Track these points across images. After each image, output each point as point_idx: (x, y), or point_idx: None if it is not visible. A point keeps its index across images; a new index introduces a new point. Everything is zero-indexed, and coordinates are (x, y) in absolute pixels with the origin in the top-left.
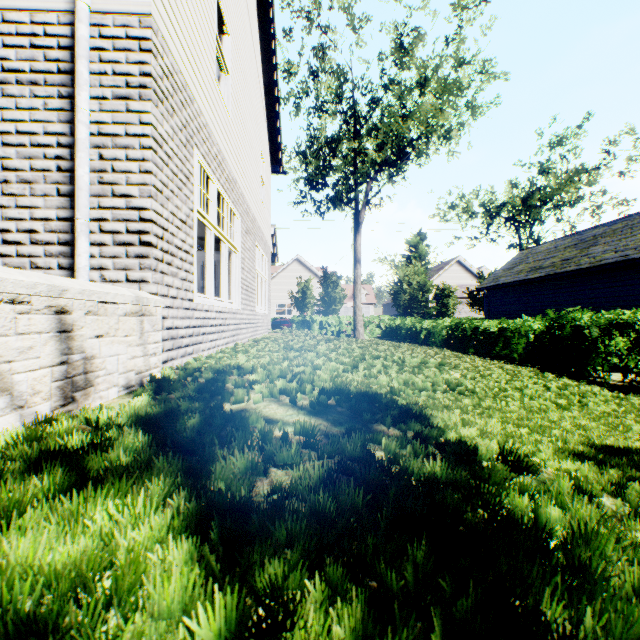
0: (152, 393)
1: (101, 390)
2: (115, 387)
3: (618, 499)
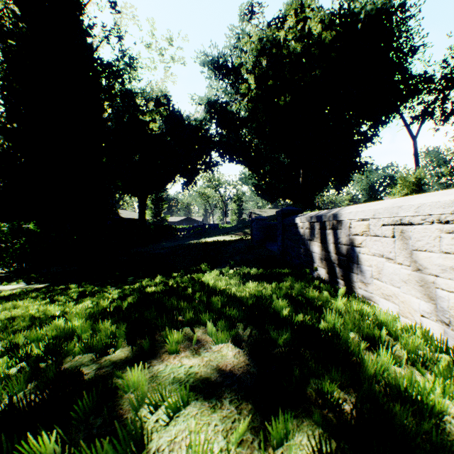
0: None
1: None
2: None
3: None
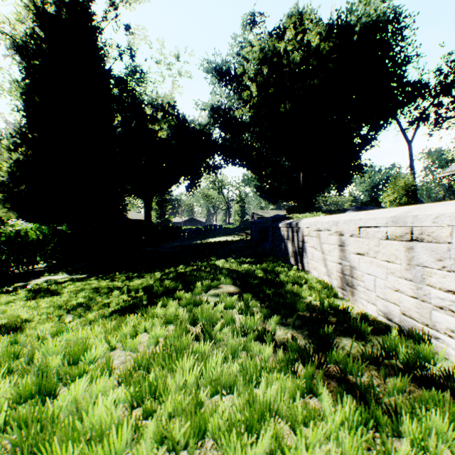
0: (319, 298)
1: (361, 297)
2: (373, 305)
3: (79, 310)
